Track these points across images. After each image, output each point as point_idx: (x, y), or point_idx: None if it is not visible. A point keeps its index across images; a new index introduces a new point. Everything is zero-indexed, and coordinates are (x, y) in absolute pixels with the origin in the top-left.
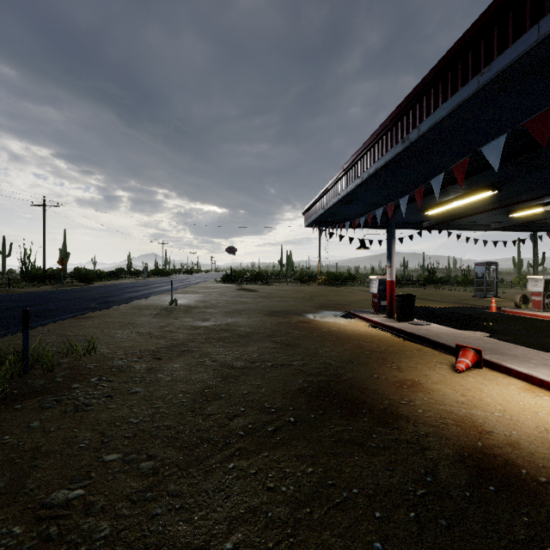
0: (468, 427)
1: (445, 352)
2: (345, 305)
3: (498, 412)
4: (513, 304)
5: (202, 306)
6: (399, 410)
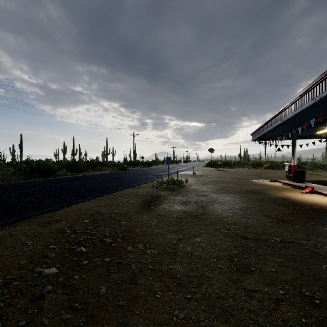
0: (286, 197)
1: None
2: (275, 178)
3: (301, 197)
4: None
5: (205, 175)
6: (270, 194)
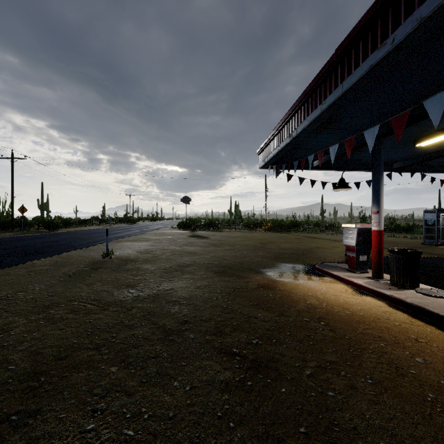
0: None
1: None
2: (301, 255)
3: None
4: None
5: (141, 259)
6: None
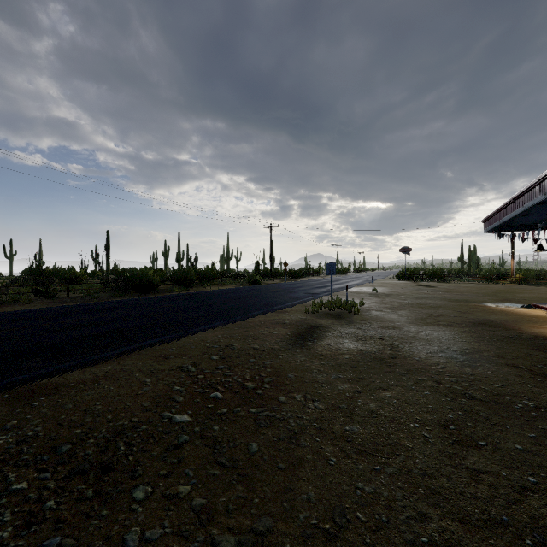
0: None
1: None
2: (532, 300)
3: None
4: None
5: (394, 294)
6: (521, 329)
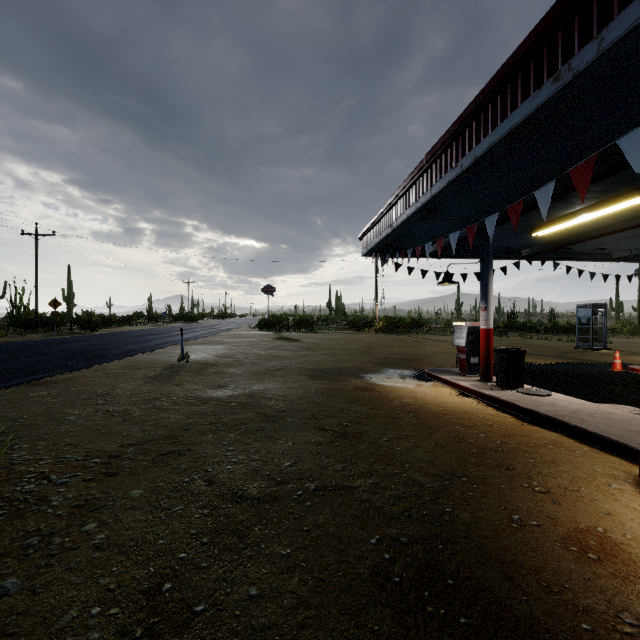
0: None
1: (601, 449)
2: (414, 360)
3: None
4: (636, 359)
5: (223, 363)
6: None
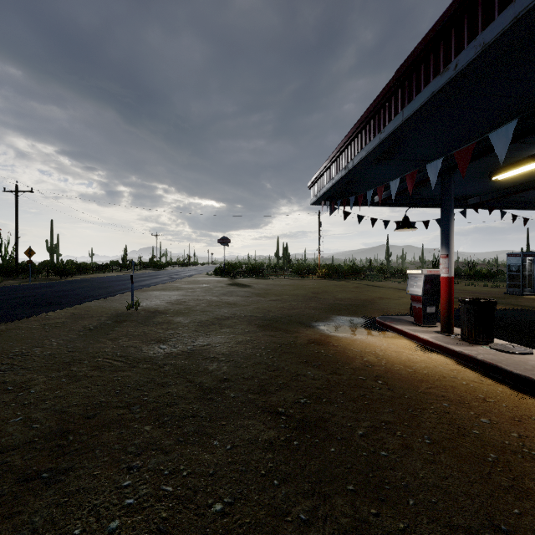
0: None
1: None
2: (360, 306)
3: None
4: None
5: (172, 310)
6: None
